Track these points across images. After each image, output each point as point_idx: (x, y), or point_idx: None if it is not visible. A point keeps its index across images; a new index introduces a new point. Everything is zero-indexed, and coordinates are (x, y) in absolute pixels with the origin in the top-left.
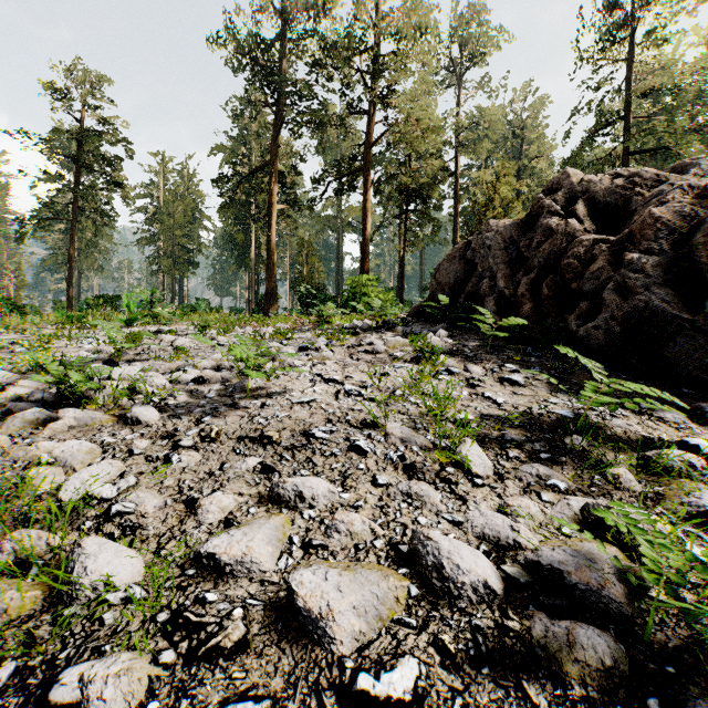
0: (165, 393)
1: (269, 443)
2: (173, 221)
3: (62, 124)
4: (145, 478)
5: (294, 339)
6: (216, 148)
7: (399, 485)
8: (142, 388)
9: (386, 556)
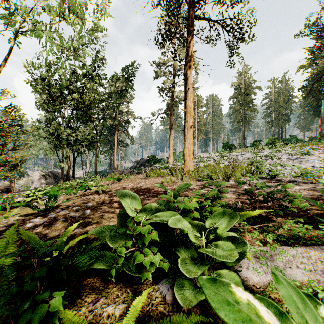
0: (286, 158)
1: (301, 161)
2: (278, 105)
3: (242, 89)
4: (286, 163)
5: (320, 149)
6: (299, 68)
7: (316, 163)
8: (282, 158)
9: (310, 166)
